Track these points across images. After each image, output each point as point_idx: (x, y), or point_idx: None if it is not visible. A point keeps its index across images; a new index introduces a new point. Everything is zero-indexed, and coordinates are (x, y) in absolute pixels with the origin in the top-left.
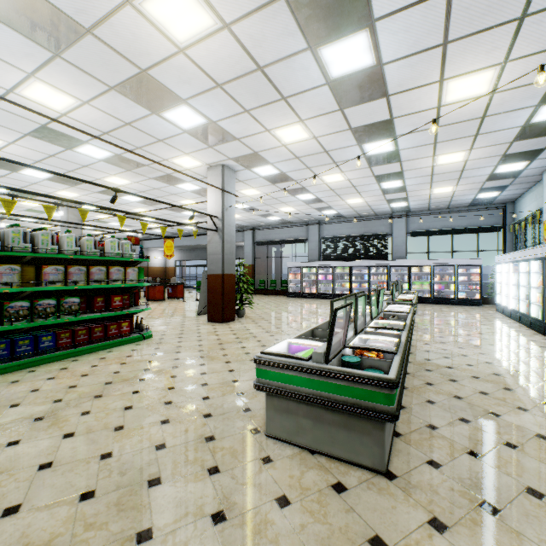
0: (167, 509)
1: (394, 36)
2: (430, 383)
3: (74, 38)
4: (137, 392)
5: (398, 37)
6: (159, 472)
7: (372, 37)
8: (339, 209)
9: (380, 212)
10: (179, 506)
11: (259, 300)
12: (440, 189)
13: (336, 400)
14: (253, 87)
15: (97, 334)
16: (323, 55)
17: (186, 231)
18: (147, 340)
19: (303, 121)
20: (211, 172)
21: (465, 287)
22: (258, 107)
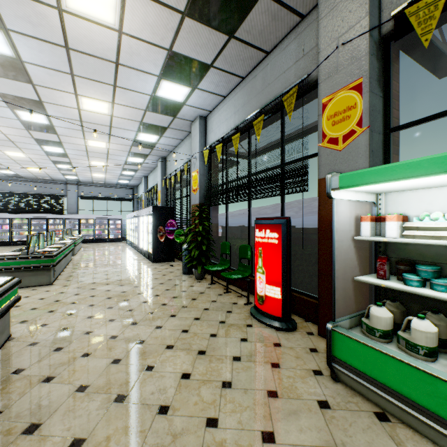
0: None
1: (59, 121)
2: (76, 268)
3: None
4: None
5: (61, 122)
6: None
7: (48, 118)
8: (19, 172)
9: (57, 179)
10: None
11: None
12: (97, 175)
13: (32, 266)
14: None
15: None
16: (18, 112)
17: None
18: None
19: None
20: None
21: (114, 231)
22: None
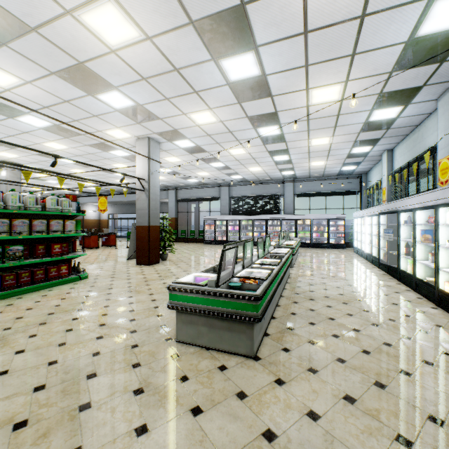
0: (101, 390)
1: (272, 57)
2: (296, 302)
3: (20, 33)
4: (76, 319)
5: (275, 59)
6: (96, 369)
7: (257, 57)
8: (244, 175)
9: (274, 177)
10: (110, 388)
11: (181, 247)
12: (316, 163)
13: (223, 311)
14: (172, 82)
15: (39, 276)
16: (223, 65)
17: (118, 189)
18: (83, 280)
19: (211, 109)
20: (139, 143)
21: (334, 235)
22: (176, 97)
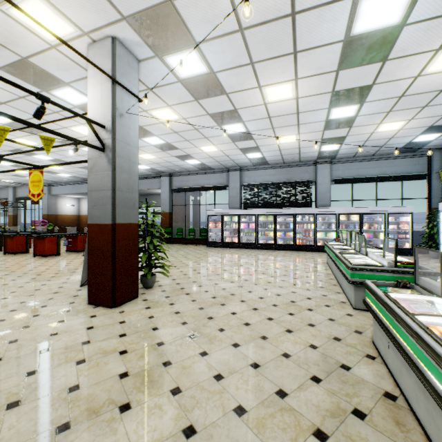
0: None
1: None
2: None
3: None
4: None
5: None
6: None
7: None
8: (266, 151)
9: (305, 157)
10: None
11: (177, 252)
12: (388, 125)
13: None
14: None
15: None
16: None
17: None
18: None
19: None
20: (93, 52)
21: (394, 235)
22: None
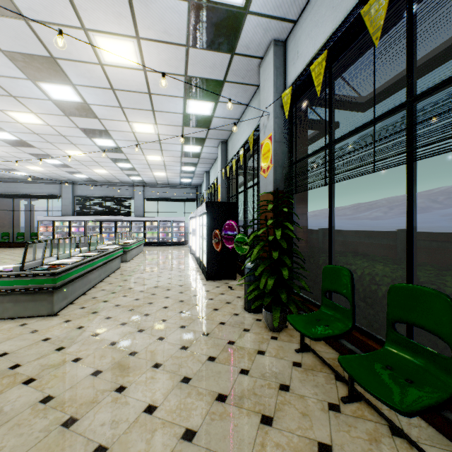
0: None
1: (90, 95)
2: (112, 283)
3: None
4: None
5: (93, 96)
6: None
7: (76, 91)
8: (90, 175)
9: (124, 181)
10: None
11: (0, 253)
12: (158, 173)
13: (27, 287)
14: None
15: None
16: (43, 86)
17: None
18: None
19: (35, 113)
20: None
21: (177, 234)
22: None
